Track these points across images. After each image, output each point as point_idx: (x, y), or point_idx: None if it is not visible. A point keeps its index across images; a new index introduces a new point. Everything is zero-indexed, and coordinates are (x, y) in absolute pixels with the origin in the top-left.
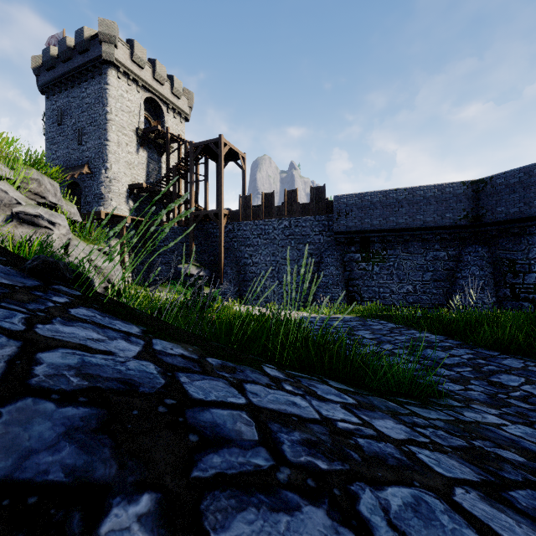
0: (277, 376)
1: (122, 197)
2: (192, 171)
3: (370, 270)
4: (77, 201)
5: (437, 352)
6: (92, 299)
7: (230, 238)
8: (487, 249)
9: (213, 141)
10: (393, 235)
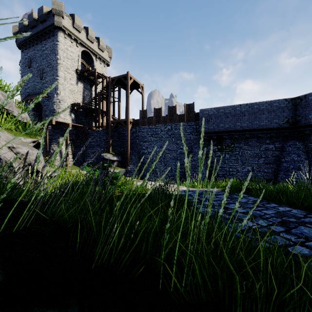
0: None
1: (67, 111)
2: (110, 95)
3: (223, 157)
4: (40, 114)
5: None
6: None
7: (134, 137)
8: (302, 142)
9: (123, 76)
10: (238, 134)
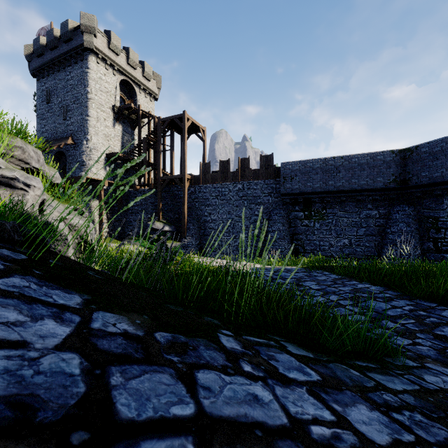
0: (234, 349)
1: (101, 164)
2: (160, 142)
3: (312, 227)
4: (63, 167)
5: (379, 303)
6: (37, 263)
7: (192, 199)
8: (412, 208)
9: (177, 117)
10: (331, 196)
